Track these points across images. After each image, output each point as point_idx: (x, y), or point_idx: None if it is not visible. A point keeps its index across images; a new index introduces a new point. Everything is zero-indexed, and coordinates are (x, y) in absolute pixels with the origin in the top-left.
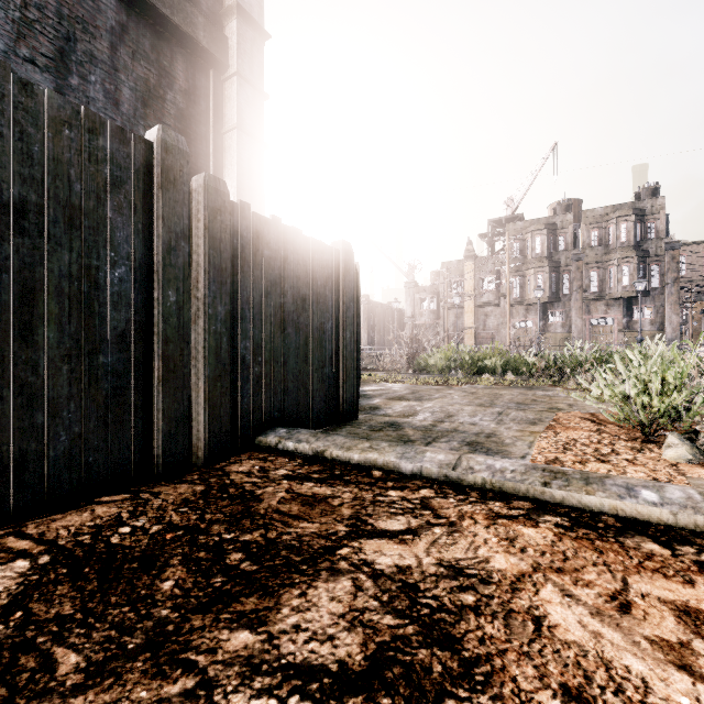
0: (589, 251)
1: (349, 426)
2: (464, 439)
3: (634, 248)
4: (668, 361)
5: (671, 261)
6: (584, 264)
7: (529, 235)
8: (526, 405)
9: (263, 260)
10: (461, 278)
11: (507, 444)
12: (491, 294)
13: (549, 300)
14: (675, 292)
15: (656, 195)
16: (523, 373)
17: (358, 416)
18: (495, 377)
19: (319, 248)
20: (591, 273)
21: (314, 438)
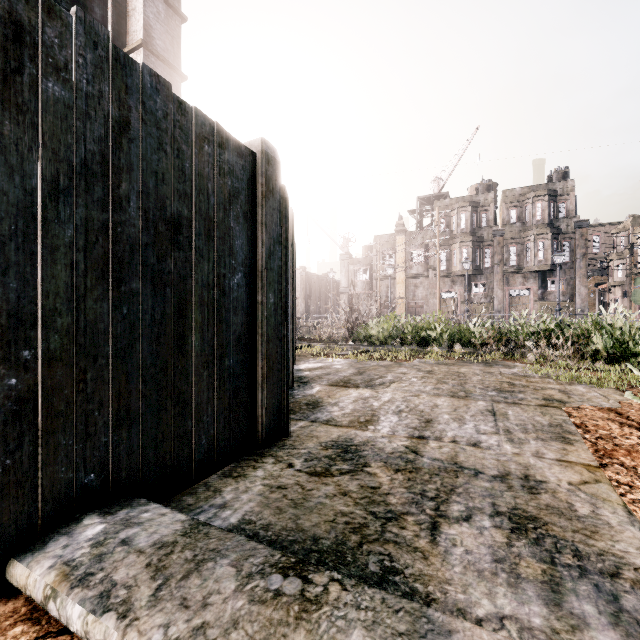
0: (508, 227)
1: (271, 458)
2: (494, 502)
3: (548, 225)
4: (639, 333)
5: (580, 238)
6: (504, 240)
7: (455, 212)
8: (511, 393)
9: (39, 102)
10: (392, 251)
11: (594, 525)
12: (420, 266)
13: (473, 273)
14: (584, 266)
15: (566, 178)
16: (468, 344)
17: (288, 431)
18: (442, 349)
19: (213, 134)
20: (510, 248)
21: (150, 582)
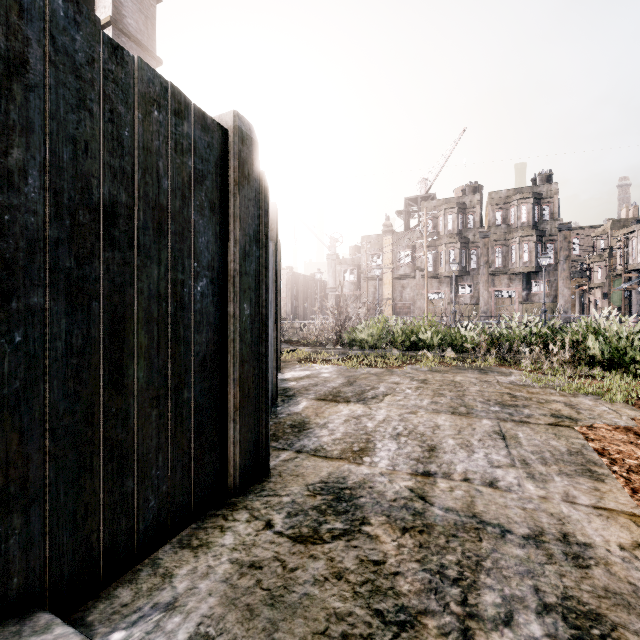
0: (494, 229)
1: (244, 513)
2: (537, 586)
3: (532, 227)
4: (636, 338)
5: (563, 240)
6: (490, 241)
7: (442, 213)
8: (515, 408)
9: None
10: (380, 252)
11: None
12: (407, 267)
13: (460, 274)
14: (567, 268)
15: (549, 181)
16: (460, 348)
17: (267, 469)
18: (433, 354)
19: (166, 97)
20: (496, 249)
21: None
